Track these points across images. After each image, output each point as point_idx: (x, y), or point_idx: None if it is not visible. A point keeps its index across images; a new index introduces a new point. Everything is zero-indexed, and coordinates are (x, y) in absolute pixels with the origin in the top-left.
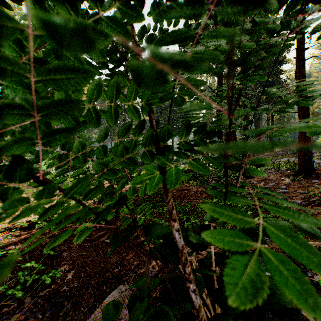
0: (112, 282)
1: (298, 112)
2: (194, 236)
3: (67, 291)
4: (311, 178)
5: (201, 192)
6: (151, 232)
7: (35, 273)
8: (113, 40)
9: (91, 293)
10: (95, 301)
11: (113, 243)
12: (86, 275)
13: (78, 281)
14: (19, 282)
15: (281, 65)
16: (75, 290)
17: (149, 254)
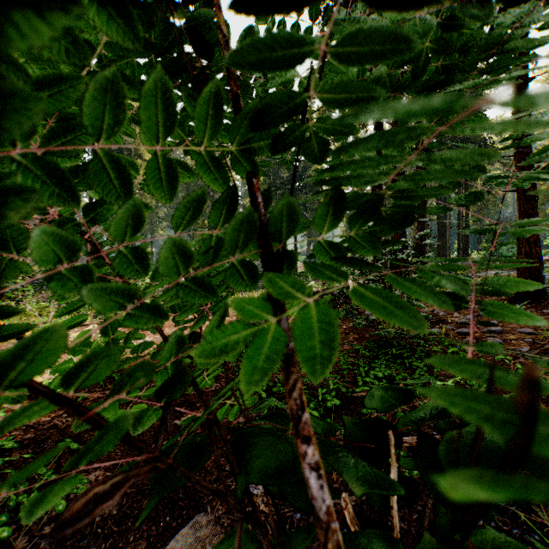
0: (182, 506)
1: (517, 190)
2: (355, 469)
3: (97, 523)
4: (540, 306)
5: (346, 332)
6: (248, 458)
7: (42, 486)
8: (162, 3)
9: (141, 528)
10: (149, 545)
11: (156, 482)
12: (134, 490)
13: (119, 503)
14: (9, 505)
15: (482, 111)
16: (113, 522)
17: (241, 533)
